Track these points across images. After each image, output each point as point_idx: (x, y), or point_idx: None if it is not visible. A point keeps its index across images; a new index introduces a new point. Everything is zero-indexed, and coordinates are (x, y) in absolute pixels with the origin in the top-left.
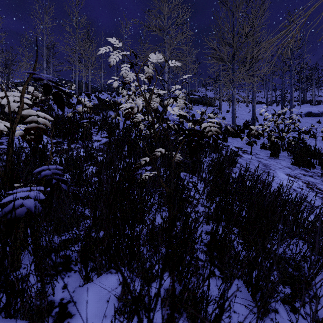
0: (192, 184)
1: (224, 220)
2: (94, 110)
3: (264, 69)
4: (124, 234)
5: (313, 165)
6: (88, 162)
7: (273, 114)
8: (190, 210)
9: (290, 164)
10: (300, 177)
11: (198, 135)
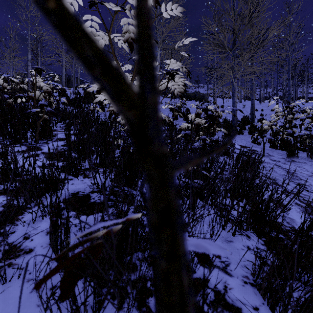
0: (208, 234)
1: None
2: (73, 101)
3: None
4: None
5: None
6: None
7: (287, 106)
8: None
9: None
10: None
11: None
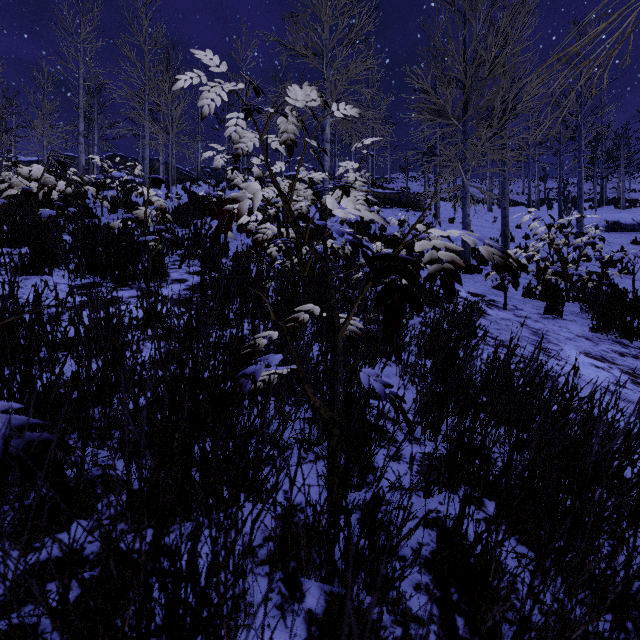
0: None
1: (468, 482)
2: (177, 216)
3: (546, 121)
4: (197, 567)
5: (636, 332)
6: (147, 330)
7: (550, 225)
8: (383, 462)
9: (588, 331)
10: (613, 360)
11: (408, 272)
